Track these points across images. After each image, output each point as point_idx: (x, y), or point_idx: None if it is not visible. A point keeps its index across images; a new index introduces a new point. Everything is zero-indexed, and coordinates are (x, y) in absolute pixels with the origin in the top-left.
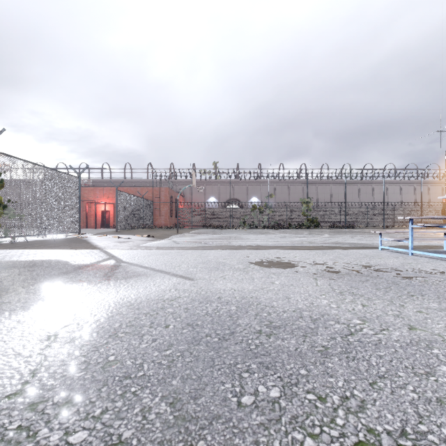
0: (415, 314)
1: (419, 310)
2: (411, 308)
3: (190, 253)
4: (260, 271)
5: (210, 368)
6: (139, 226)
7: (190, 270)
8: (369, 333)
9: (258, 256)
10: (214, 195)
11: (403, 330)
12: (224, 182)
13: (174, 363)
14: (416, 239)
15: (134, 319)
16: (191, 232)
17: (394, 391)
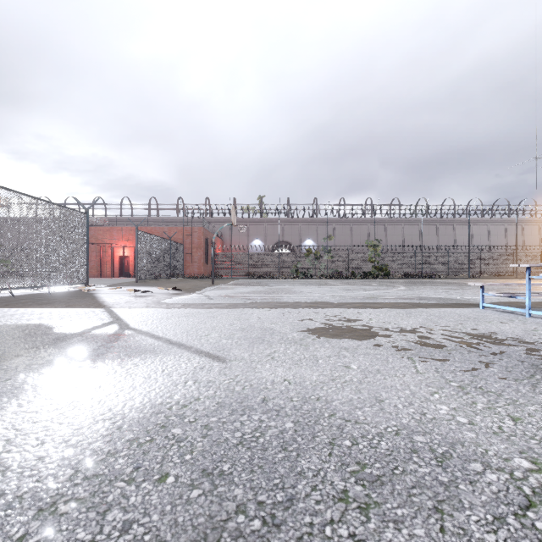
0: None
1: None
2: None
3: (226, 313)
4: (325, 344)
5: None
6: (166, 276)
7: (222, 343)
8: None
9: (318, 318)
10: (260, 237)
11: None
12: (272, 221)
13: None
14: (533, 294)
15: (104, 457)
16: (231, 283)
17: None
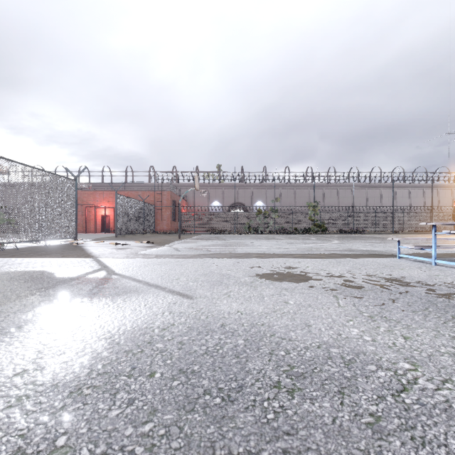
0: None
1: None
2: None
3: (191, 262)
4: (270, 286)
5: None
6: (140, 231)
7: (189, 285)
8: (429, 387)
9: (266, 266)
10: (218, 199)
11: None
12: (228, 186)
13: (153, 452)
14: (439, 247)
15: (110, 361)
16: (194, 237)
17: None
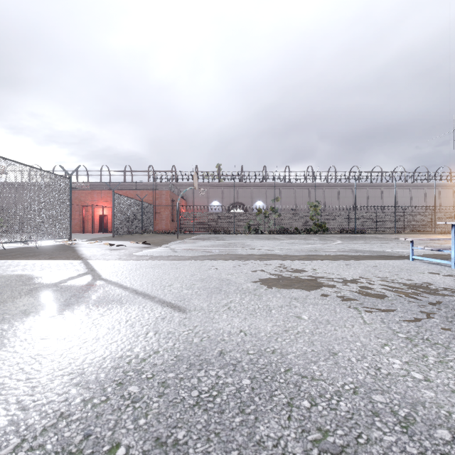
0: None
1: None
2: None
3: (188, 265)
4: (276, 294)
5: None
6: (138, 231)
7: (183, 293)
8: None
9: (269, 269)
10: (218, 199)
11: None
12: (228, 186)
13: None
14: None
15: (55, 421)
16: (193, 237)
17: None
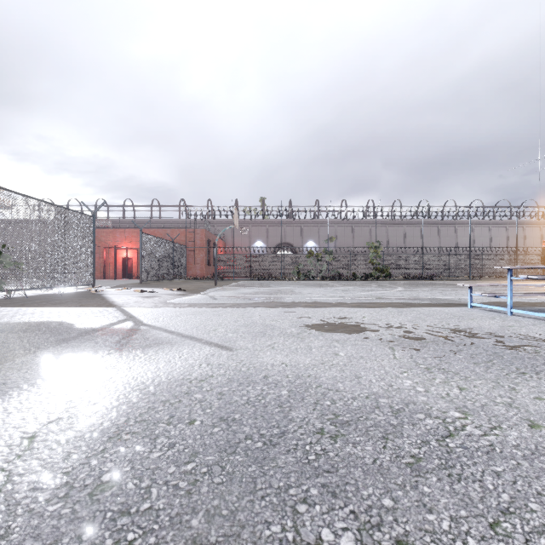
0: (534, 402)
1: (537, 396)
2: (526, 392)
3: (230, 312)
4: (319, 337)
5: (249, 495)
6: (169, 277)
7: (229, 336)
8: (475, 433)
9: (316, 316)
10: (262, 238)
11: (521, 429)
12: (274, 223)
13: (197, 486)
14: (516, 294)
15: (147, 410)
16: (233, 284)
17: (530, 539)
